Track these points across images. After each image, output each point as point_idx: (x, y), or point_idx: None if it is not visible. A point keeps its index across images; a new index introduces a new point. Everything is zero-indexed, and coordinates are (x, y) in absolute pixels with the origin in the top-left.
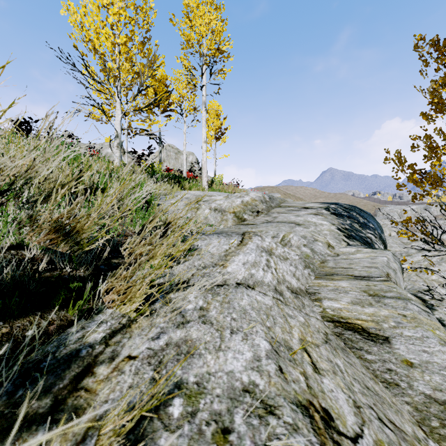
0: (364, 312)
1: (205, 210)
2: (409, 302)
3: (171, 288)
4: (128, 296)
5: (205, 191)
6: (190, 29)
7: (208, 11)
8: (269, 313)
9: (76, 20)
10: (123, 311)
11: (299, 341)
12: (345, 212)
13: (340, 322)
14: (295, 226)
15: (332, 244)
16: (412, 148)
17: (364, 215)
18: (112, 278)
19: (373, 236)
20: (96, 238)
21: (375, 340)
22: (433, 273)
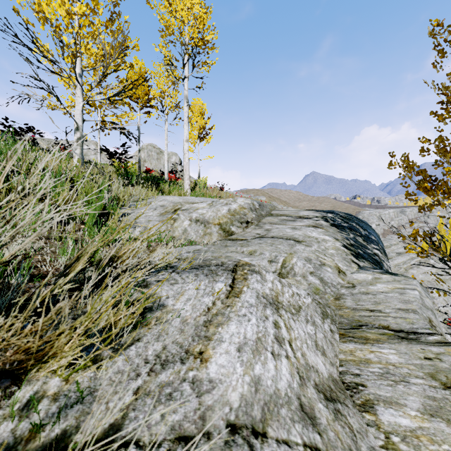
0: None
1: (184, 222)
2: None
3: None
4: None
5: (185, 197)
6: (170, 14)
7: None
8: None
9: None
10: None
11: None
12: (345, 223)
13: None
14: (295, 243)
15: (342, 268)
16: (421, 152)
17: (363, 226)
18: None
19: (379, 252)
20: None
21: None
22: (445, 294)
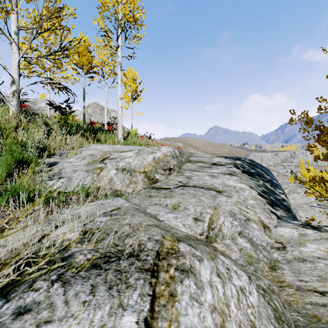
0: None
1: (110, 171)
2: None
3: None
4: None
5: (115, 146)
6: None
7: None
8: None
9: None
10: None
11: None
12: (253, 169)
13: None
14: (217, 194)
15: (265, 222)
16: (318, 110)
17: (265, 171)
18: None
19: (285, 196)
20: None
21: None
22: None
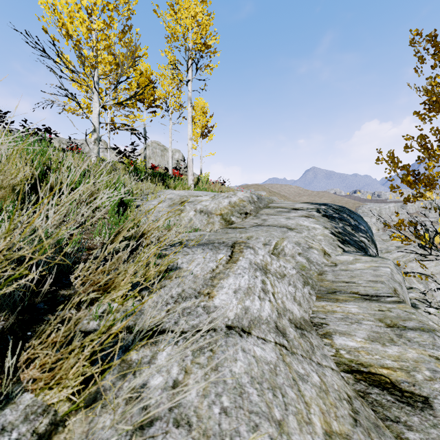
0: (387, 354)
1: (189, 212)
2: (435, 334)
3: (134, 342)
4: (56, 375)
5: (190, 191)
6: (175, 22)
7: (194, 4)
8: (275, 382)
9: (47, 2)
10: (48, 401)
11: (324, 439)
12: (336, 214)
13: (361, 372)
14: (287, 230)
15: (327, 251)
16: (405, 149)
17: (354, 217)
18: (37, 340)
19: (366, 240)
20: (13, 278)
21: (412, 403)
22: (427, 278)
